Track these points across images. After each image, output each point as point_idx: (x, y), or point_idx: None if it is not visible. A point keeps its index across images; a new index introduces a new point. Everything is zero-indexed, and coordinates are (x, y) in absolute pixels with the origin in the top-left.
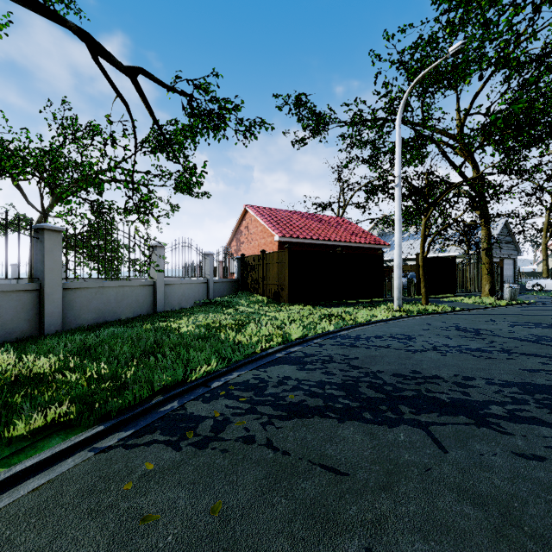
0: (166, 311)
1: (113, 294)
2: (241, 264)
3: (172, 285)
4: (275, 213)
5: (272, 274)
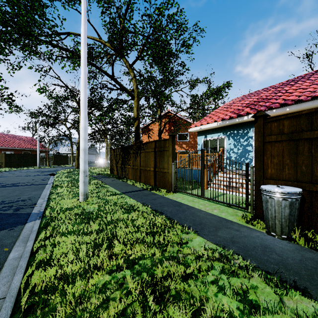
0: None
1: None
2: None
3: None
4: None
5: None
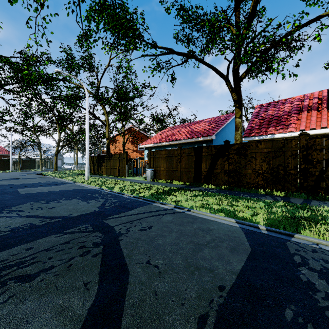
0: None
1: None
2: None
3: None
4: None
5: None
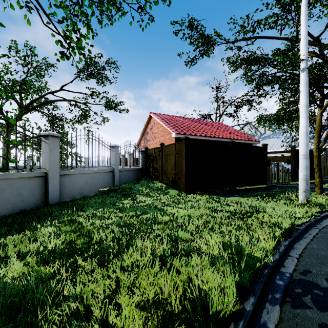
0: (58, 204)
1: None
2: (145, 155)
3: (72, 175)
4: (172, 118)
5: (170, 164)
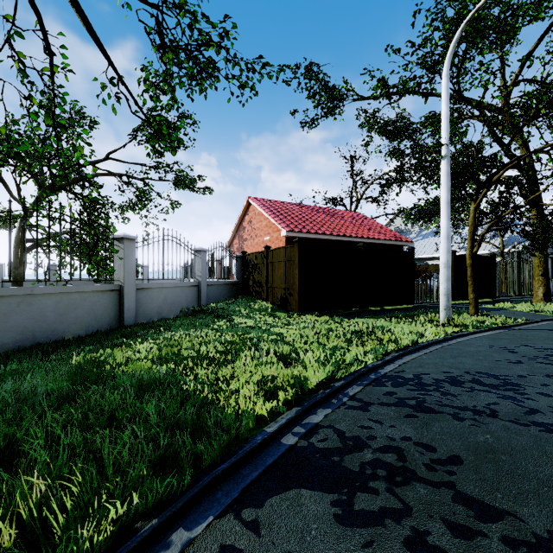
0: (136, 325)
1: (51, 304)
2: (242, 263)
3: (149, 289)
4: (282, 206)
5: (278, 275)
